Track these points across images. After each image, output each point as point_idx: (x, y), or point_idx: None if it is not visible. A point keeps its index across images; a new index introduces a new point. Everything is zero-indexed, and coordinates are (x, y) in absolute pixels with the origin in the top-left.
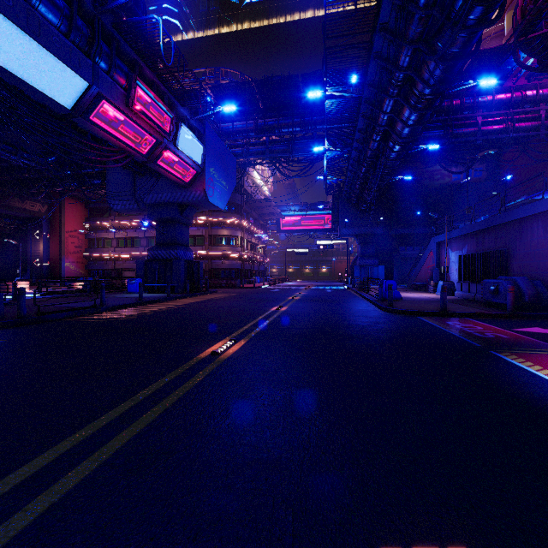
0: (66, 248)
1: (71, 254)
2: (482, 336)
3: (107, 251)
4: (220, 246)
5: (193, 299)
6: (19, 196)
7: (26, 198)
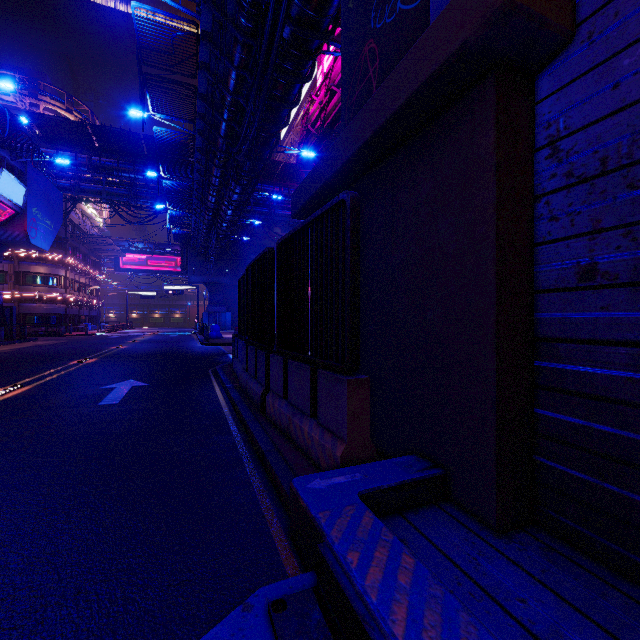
0: None
1: None
2: None
3: None
4: (34, 286)
5: (14, 346)
6: None
7: None
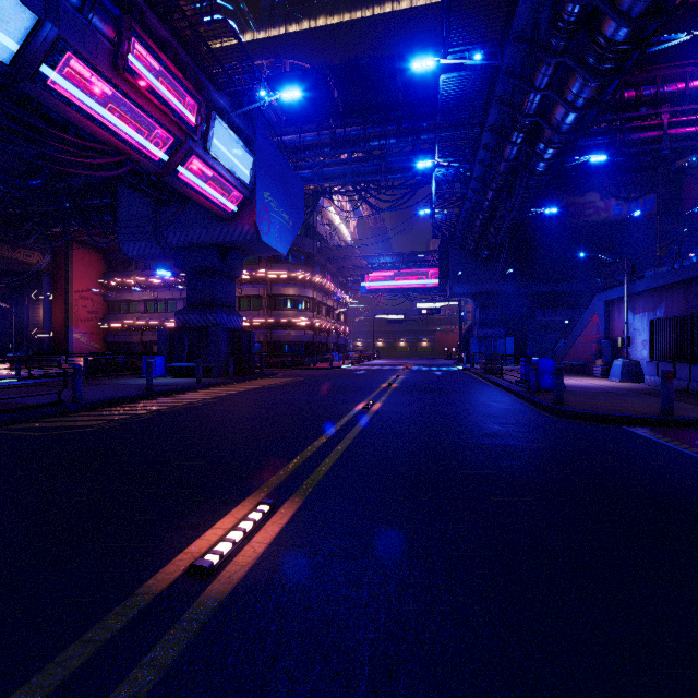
0: (75, 314)
1: (82, 322)
2: None
3: (131, 318)
4: (284, 310)
5: (235, 387)
6: (9, 242)
7: (20, 245)
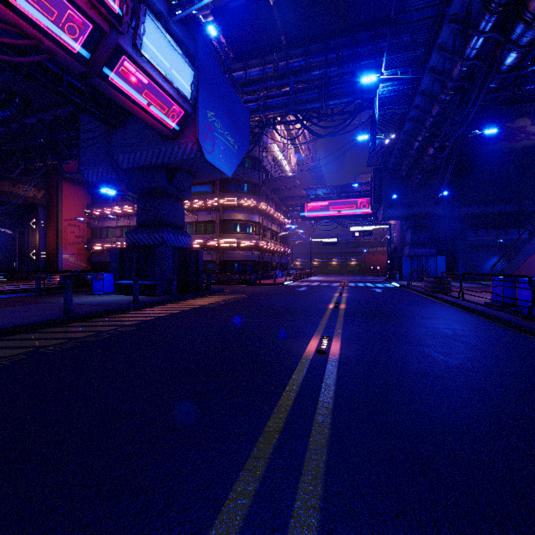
0: (64, 238)
1: (70, 245)
2: None
3: (109, 241)
4: (233, 233)
5: (172, 306)
6: (9, 179)
7: (19, 181)
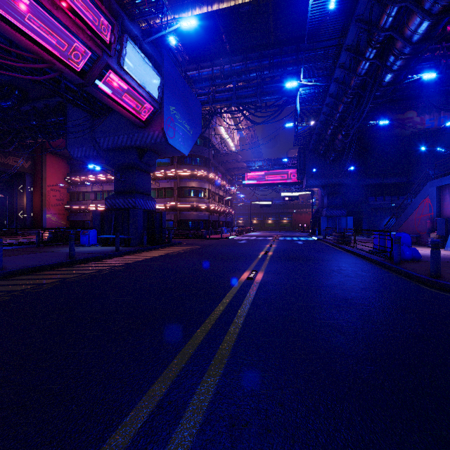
0: (47, 201)
1: (53, 207)
2: None
3: (85, 203)
4: (188, 197)
5: (145, 254)
6: (2, 152)
7: (10, 154)
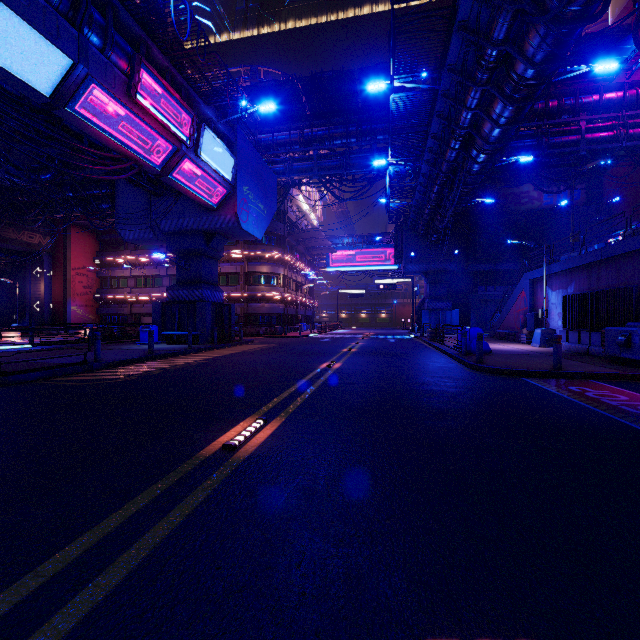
0: (72, 289)
1: (78, 296)
2: (638, 412)
3: (122, 292)
4: (258, 285)
5: (220, 351)
6: (14, 225)
7: (24, 227)
